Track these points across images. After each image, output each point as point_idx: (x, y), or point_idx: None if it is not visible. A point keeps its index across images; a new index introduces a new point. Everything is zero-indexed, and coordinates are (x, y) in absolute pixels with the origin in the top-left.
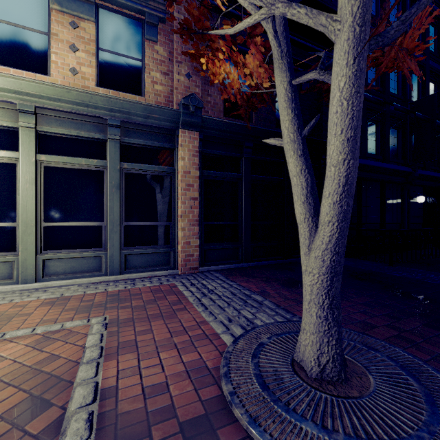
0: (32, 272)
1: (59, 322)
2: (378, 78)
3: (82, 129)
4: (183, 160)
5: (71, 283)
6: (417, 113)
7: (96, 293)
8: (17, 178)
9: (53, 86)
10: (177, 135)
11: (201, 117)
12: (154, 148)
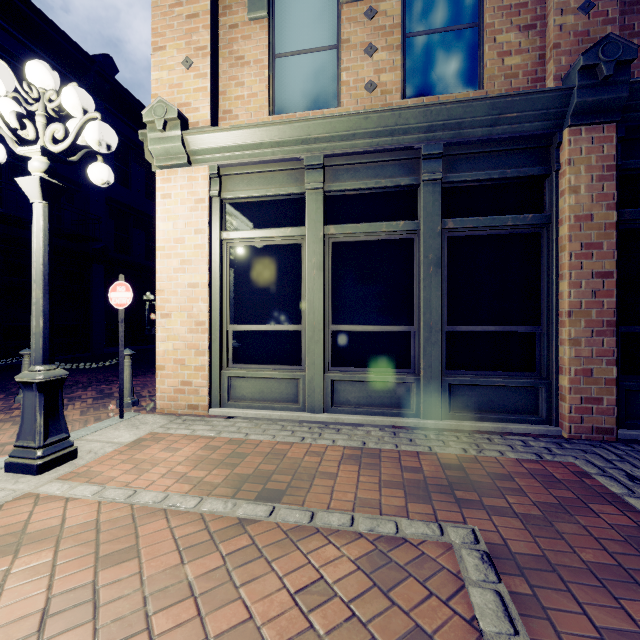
0: (319, 397)
1: (384, 512)
2: None
3: (381, 176)
4: (575, 193)
5: (368, 422)
6: None
7: (416, 453)
8: (302, 263)
9: (348, 115)
10: (556, 144)
11: (626, 85)
12: (502, 183)
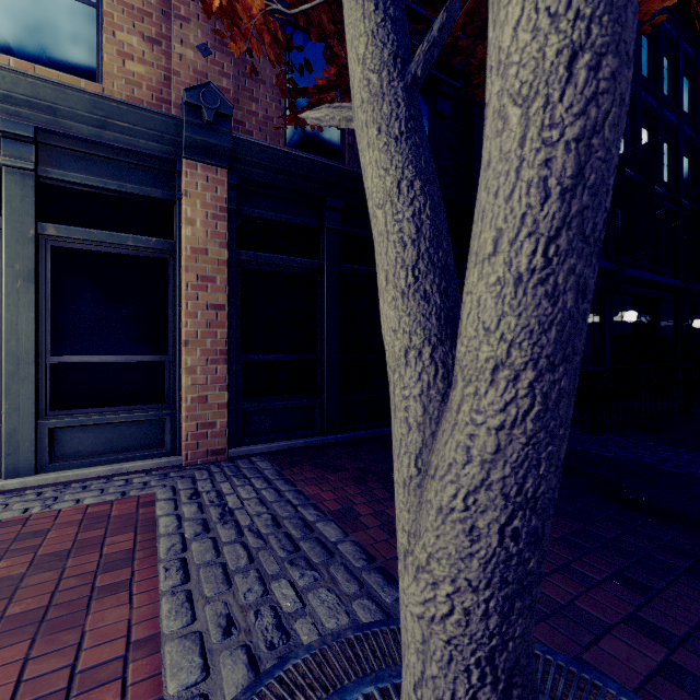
0: None
1: None
2: None
3: None
4: (192, 225)
5: None
6: (627, 171)
7: None
8: None
9: None
10: (177, 173)
11: (231, 138)
12: (126, 198)
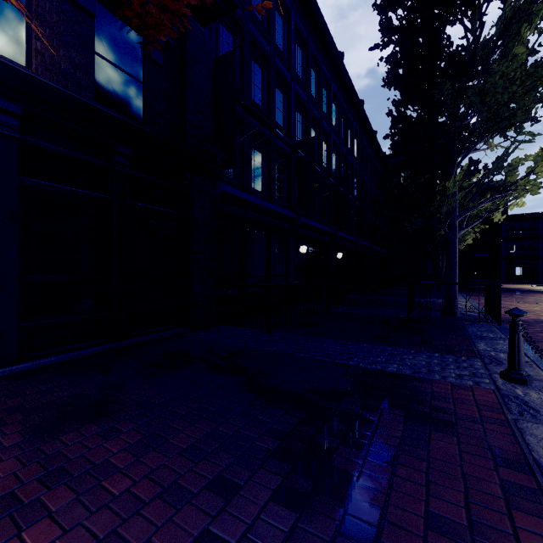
0: None
1: None
2: (264, 99)
3: None
4: None
5: None
6: (300, 152)
7: None
8: None
9: None
10: None
11: None
12: None
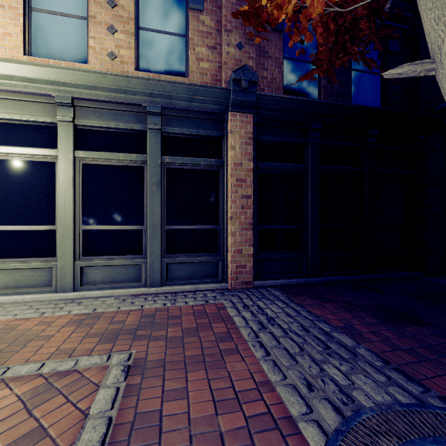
0: (70, 280)
1: (76, 355)
2: None
3: (120, 120)
4: (234, 150)
5: (109, 294)
6: None
7: (131, 311)
8: (56, 178)
9: (89, 71)
10: (225, 120)
11: (256, 95)
12: (199, 138)
